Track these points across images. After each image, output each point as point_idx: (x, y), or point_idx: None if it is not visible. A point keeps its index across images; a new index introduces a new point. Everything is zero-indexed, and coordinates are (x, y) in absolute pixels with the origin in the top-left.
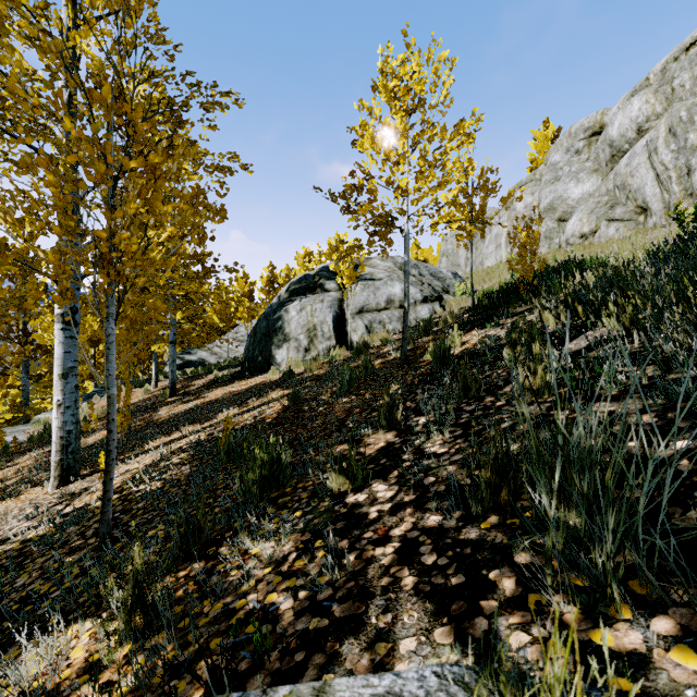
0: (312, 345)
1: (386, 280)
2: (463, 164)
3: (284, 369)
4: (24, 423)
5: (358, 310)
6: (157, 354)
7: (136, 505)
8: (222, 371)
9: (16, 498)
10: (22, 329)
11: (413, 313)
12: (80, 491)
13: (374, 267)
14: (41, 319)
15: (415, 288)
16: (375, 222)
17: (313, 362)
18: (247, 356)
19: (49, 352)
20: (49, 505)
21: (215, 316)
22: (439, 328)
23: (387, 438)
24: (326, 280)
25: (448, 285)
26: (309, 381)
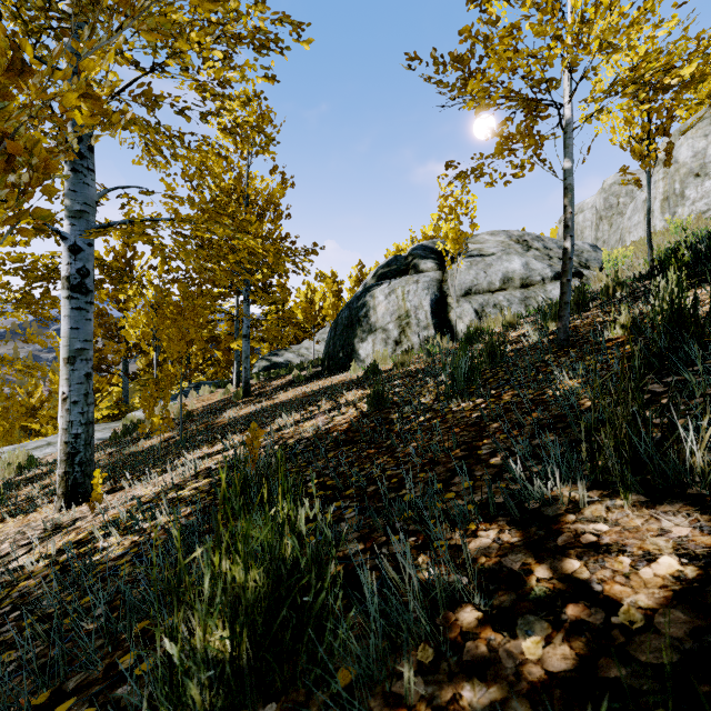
0: (403, 337)
1: (499, 255)
2: (632, 59)
3: (368, 366)
4: (119, 419)
5: (464, 292)
6: (238, 352)
7: (37, 606)
8: (303, 372)
9: (25, 516)
10: (120, 328)
11: (541, 292)
12: (66, 524)
13: (481, 244)
14: (126, 315)
15: (541, 262)
16: (505, 123)
17: (405, 355)
18: (327, 353)
19: (144, 351)
20: (22, 543)
21: (299, 314)
22: (600, 301)
23: (673, 535)
24: (421, 259)
25: (586, 260)
26: (400, 378)
